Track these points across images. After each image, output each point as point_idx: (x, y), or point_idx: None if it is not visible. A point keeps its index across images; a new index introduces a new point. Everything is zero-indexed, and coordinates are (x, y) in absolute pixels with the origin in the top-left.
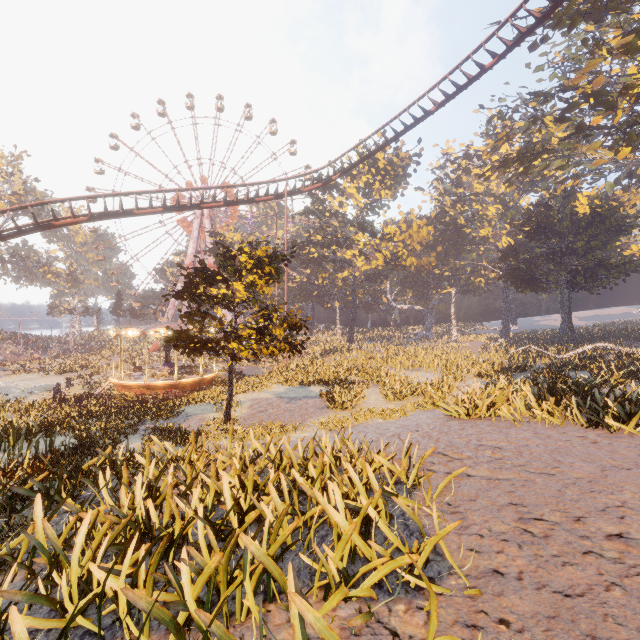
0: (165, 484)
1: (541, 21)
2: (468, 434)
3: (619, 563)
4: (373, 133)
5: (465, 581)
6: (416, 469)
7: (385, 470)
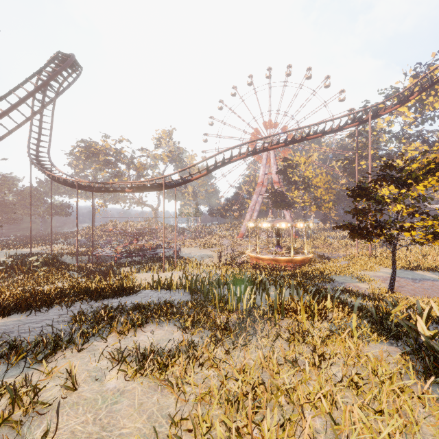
0: None
1: None
2: None
3: None
4: None
5: None
6: None
7: None
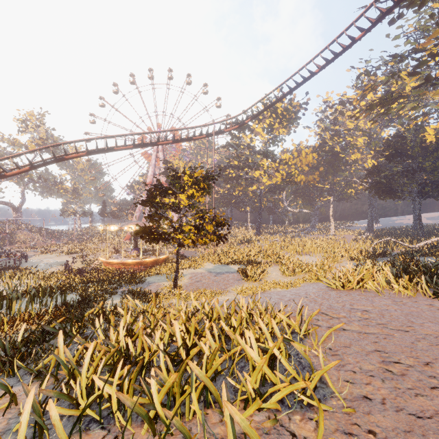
0: (137, 327)
1: (398, 3)
2: (343, 300)
3: None
4: (274, 89)
5: (343, 402)
6: (306, 324)
7: (284, 323)
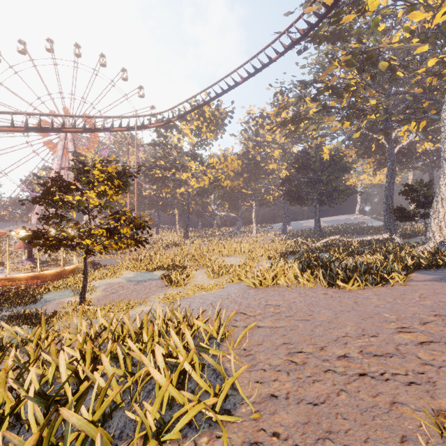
0: (6, 367)
1: (304, 36)
2: (260, 298)
3: (344, 375)
4: (201, 92)
5: (251, 408)
6: (224, 327)
7: (202, 330)
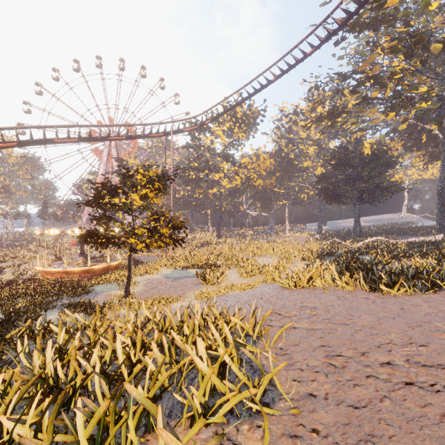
0: (72, 347)
1: (341, 26)
2: (295, 299)
3: (388, 382)
4: (233, 93)
5: (290, 403)
6: (259, 325)
7: (238, 327)
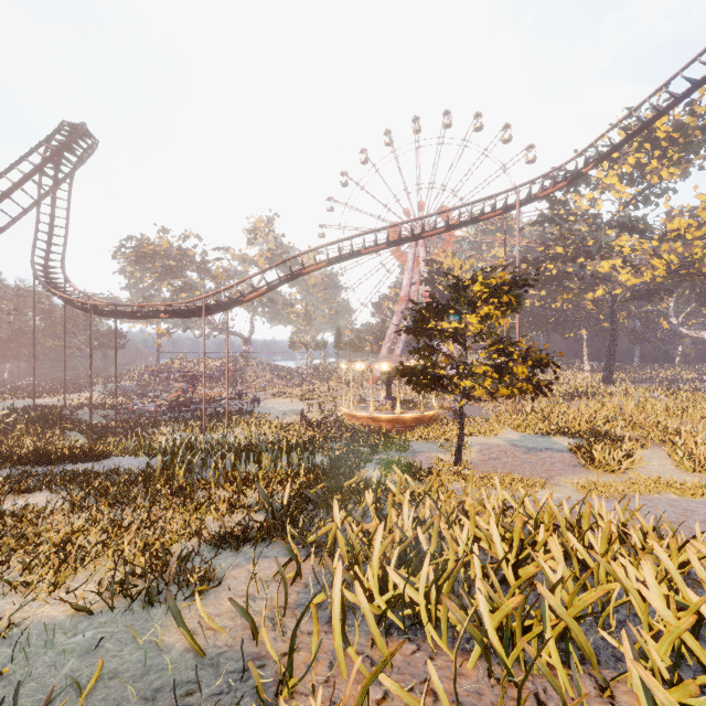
0: (422, 515)
1: None
2: None
3: None
4: (650, 95)
5: None
6: None
7: None
